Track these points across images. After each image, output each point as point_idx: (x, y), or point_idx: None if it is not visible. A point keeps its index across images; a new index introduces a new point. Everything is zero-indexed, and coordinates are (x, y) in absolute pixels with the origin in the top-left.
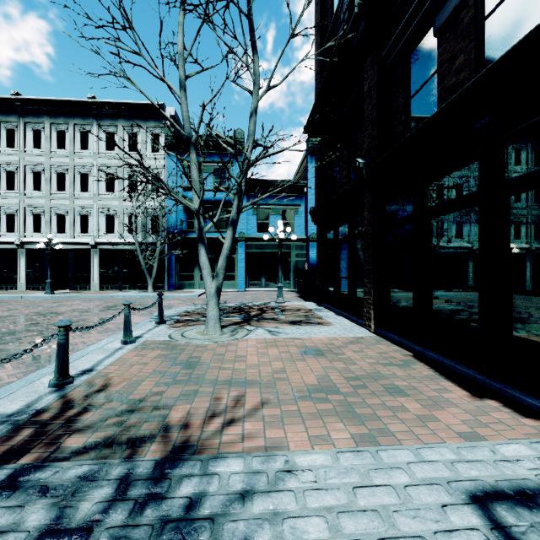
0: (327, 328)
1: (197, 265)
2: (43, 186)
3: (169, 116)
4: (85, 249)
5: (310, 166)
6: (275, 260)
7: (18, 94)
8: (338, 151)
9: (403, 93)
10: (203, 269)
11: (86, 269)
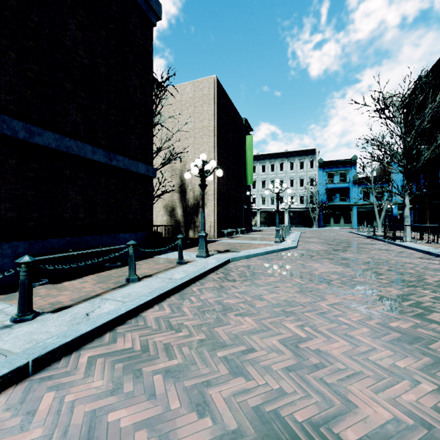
0: (413, 233)
1: (332, 217)
2: (265, 186)
3: (317, 152)
4: (282, 210)
5: (394, 167)
6: (372, 214)
7: (258, 153)
8: (415, 179)
9: (436, 177)
10: (377, 218)
11: (282, 219)
